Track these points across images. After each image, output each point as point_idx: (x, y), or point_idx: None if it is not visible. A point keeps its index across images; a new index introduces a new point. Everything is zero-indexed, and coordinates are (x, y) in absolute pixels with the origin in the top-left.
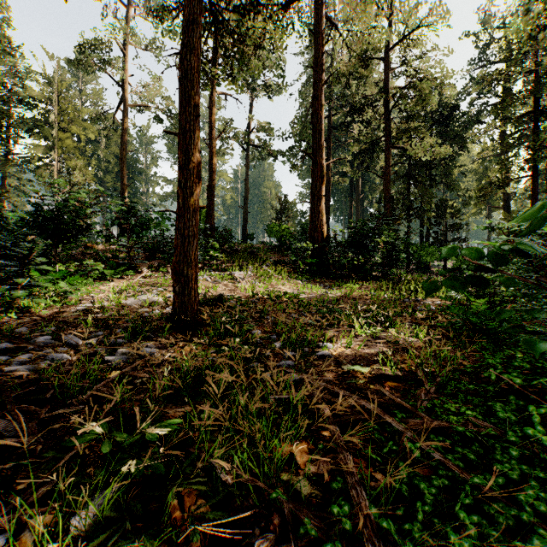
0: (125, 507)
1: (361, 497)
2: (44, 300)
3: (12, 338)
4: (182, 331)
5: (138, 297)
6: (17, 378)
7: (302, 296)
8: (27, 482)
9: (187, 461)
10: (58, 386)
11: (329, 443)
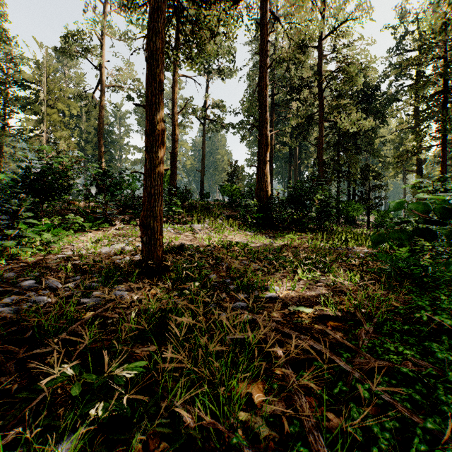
0: (91, 449)
1: (319, 442)
2: (31, 249)
3: (1, 282)
4: (149, 275)
5: (112, 246)
6: (2, 318)
7: (250, 245)
8: (0, 423)
9: (152, 401)
10: (37, 327)
11: (282, 381)
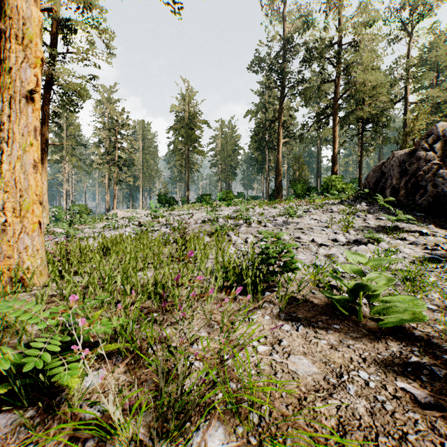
0: None
1: None
2: None
3: None
4: None
5: None
6: None
7: None
8: None
9: None
10: None
11: None
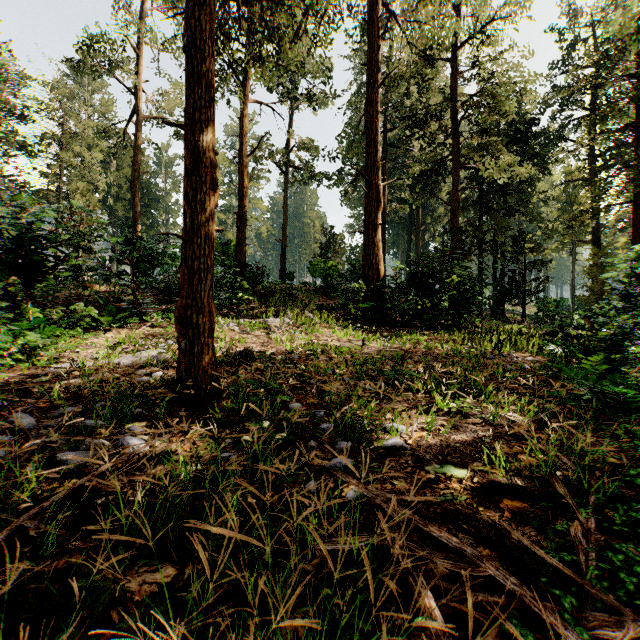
0: None
1: None
2: (1, 359)
3: None
4: (190, 404)
5: (135, 355)
6: None
7: (355, 350)
8: None
9: None
10: None
11: None
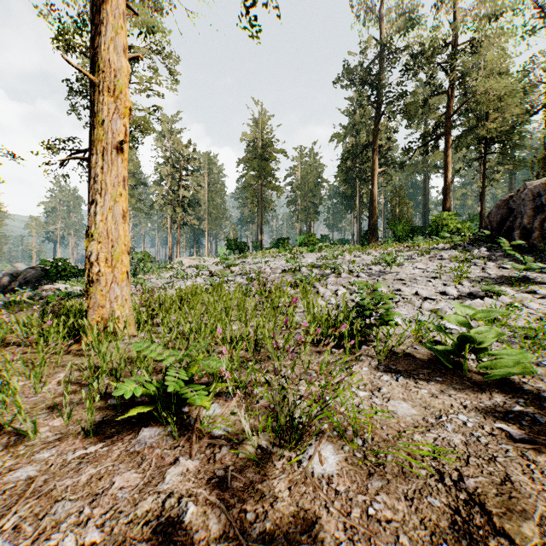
0: None
1: None
2: None
3: None
4: None
5: None
6: None
7: None
8: None
9: None
10: None
11: None
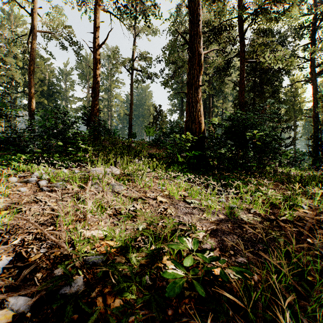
0: None
1: None
2: None
3: None
4: None
5: None
6: None
7: (199, 226)
8: None
9: None
10: None
11: None
